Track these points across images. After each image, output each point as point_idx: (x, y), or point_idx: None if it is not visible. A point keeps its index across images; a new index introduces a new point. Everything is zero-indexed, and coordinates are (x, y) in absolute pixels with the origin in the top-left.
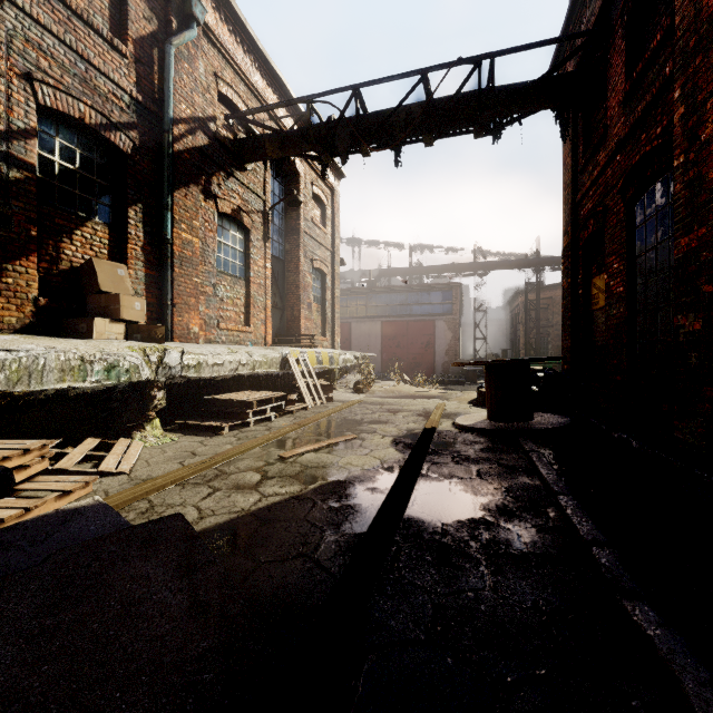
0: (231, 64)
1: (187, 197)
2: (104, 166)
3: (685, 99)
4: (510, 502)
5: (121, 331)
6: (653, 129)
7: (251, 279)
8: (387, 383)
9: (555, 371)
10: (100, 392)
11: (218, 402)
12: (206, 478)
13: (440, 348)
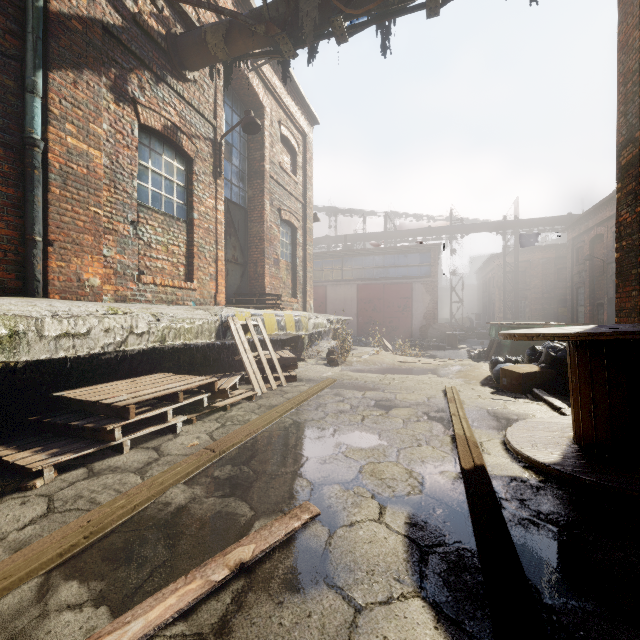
0: None
1: (78, 87)
2: None
3: None
4: None
5: None
6: None
7: (194, 221)
8: (365, 350)
9: None
10: None
11: (74, 403)
12: None
13: (418, 311)
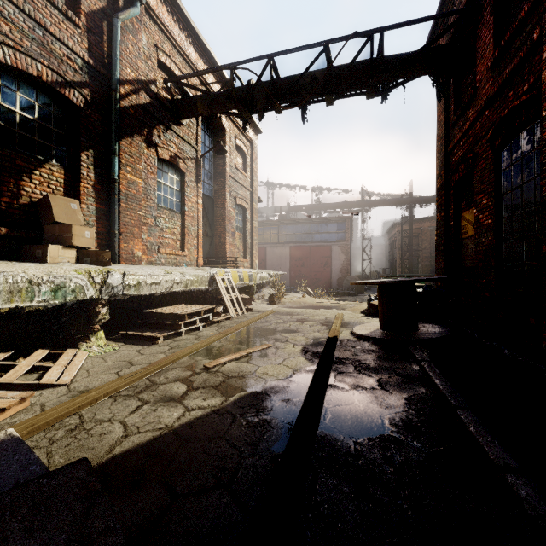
0: (169, 38)
1: (132, 145)
2: (60, 117)
3: None
4: (414, 416)
5: (73, 256)
6: (520, 87)
7: (185, 212)
8: (294, 295)
9: (432, 288)
10: (51, 309)
11: (156, 315)
12: (137, 389)
13: (335, 267)
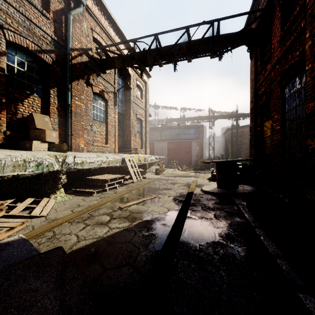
0: (99, 24)
1: (78, 85)
2: (38, 70)
3: (312, 37)
4: (232, 232)
5: (46, 147)
6: (295, 53)
7: (108, 122)
8: (170, 170)
9: (247, 165)
10: (35, 176)
11: (92, 180)
12: (83, 219)
13: (194, 154)
